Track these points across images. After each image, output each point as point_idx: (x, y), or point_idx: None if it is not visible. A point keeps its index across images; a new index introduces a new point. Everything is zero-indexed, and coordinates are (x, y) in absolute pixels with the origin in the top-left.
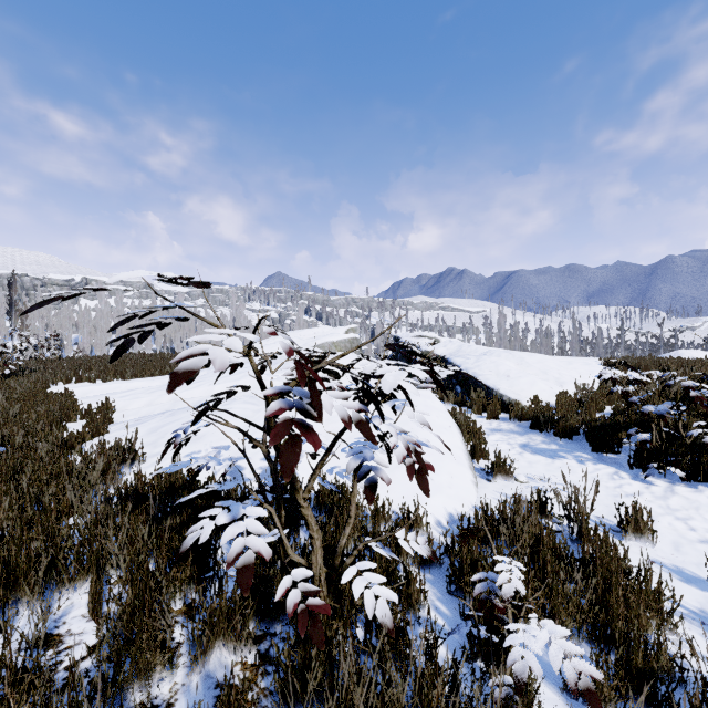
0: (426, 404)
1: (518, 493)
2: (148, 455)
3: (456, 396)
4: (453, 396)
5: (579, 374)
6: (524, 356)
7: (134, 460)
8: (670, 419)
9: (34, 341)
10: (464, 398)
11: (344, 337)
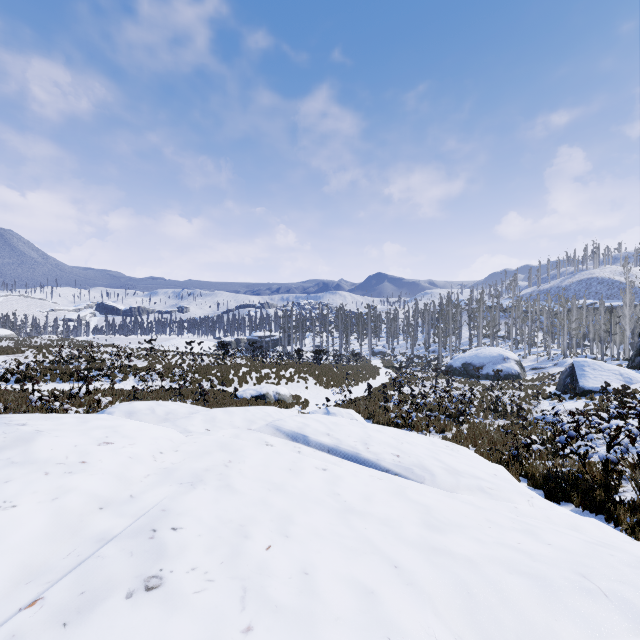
0: None
1: None
2: None
3: None
4: None
5: None
6: None
7: None
8: (23, 371)
9: None
10: None
11: None
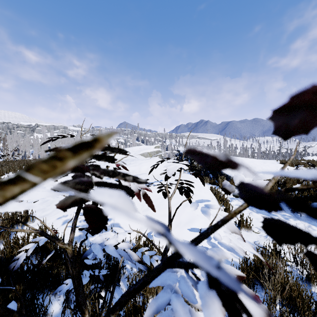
0: (198, 185)
1: (257, 241)
2: (38, 216)
3: (210, 179)
4: (208, 179)
5: (271, 168)
6: (243, 159)
7: (27, 221)
8: None
9: (5, 152)
10: (214, 181)
11: (153, 150)
